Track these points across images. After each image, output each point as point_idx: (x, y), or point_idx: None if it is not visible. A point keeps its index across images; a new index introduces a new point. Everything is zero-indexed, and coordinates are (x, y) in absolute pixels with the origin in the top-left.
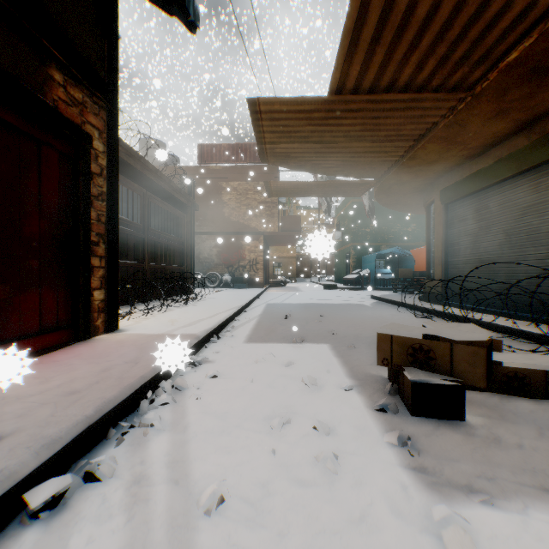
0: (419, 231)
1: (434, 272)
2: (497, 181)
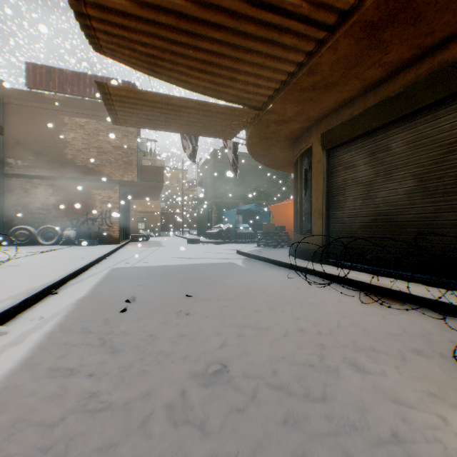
0: (269, 191)
1: (313, 226)
2: (408, 113)
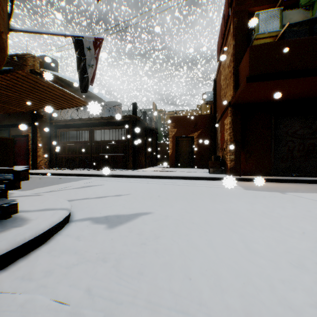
0: None
1: None
2: None
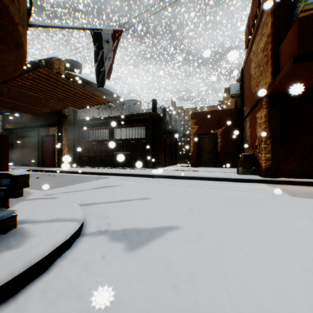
0: None
1: None
2: None
